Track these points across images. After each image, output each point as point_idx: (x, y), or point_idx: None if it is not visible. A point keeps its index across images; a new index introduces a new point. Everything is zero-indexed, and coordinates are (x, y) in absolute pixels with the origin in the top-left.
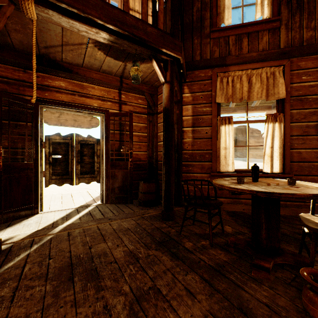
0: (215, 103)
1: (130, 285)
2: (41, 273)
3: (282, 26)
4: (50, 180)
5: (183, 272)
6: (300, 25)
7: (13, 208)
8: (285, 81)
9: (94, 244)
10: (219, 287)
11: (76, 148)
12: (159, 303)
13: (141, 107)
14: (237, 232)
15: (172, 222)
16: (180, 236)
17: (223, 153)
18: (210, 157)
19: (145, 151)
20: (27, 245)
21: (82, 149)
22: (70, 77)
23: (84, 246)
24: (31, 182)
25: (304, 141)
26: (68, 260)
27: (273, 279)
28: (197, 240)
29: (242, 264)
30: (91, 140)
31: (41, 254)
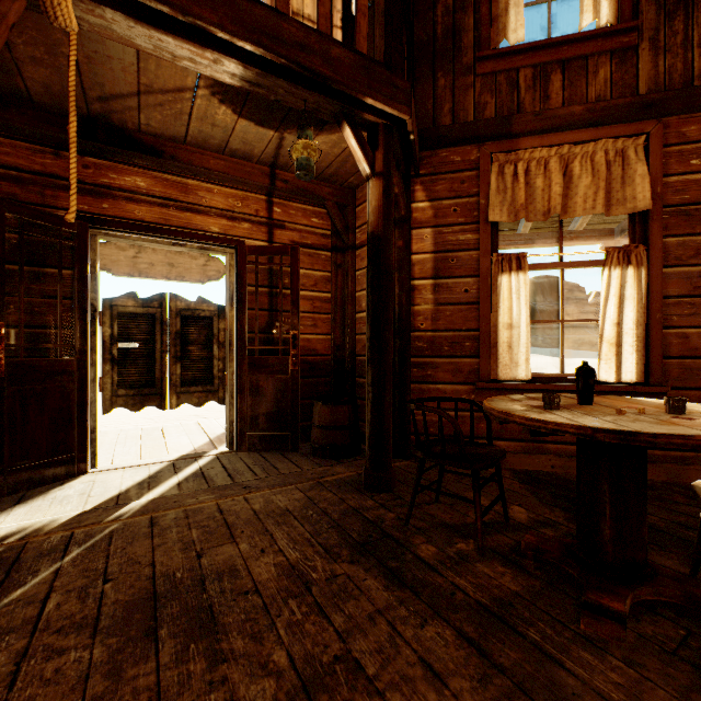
0: (486, 222)
1: (291, 650)
2: (84, 617)
3: (644, 43)
4: (115, 397)
5: (414, 619)
6: (687, 40)
7: (29, 462)
8: (651, 170)
9: (208, 546)
10: (503, 659)
11: (171, 326)
12: (359, 698)
13: (317, 234)
14: (541, 521)
15: (387, 495)
16: (406, 529)
17: (506, 337)
18: (476, 347)
19: (326, 333)
20: (57, 548)
21: (186, 329)
22: (158, 167)
23: (186, 551)
24: (70, 403)
25: (696, 309)
26: (148, 585)
27: (633, 640)
28: (446, 540)
29: (555, 600)
30: (206, 308)
31: (88, 569)
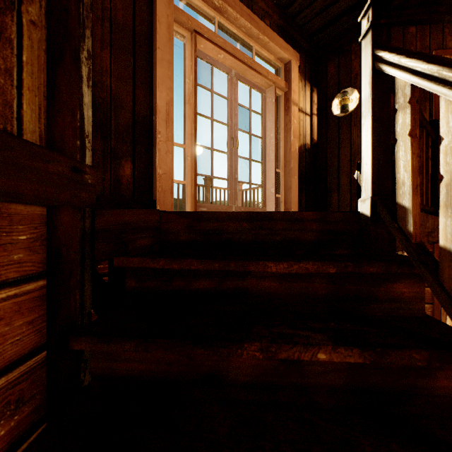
0: None
1: None
2: None
3: None
4: None
5: None
6: None
7: None
8: None
9: None
10: None
11: None
12: None
13: None
14: None
15: None
16: None
17: None
18: None
19: None
20: None
21: None
22: None
23: None
24: None
25: None
26: None
27: None
28: None
29: None
30: None
31: None
